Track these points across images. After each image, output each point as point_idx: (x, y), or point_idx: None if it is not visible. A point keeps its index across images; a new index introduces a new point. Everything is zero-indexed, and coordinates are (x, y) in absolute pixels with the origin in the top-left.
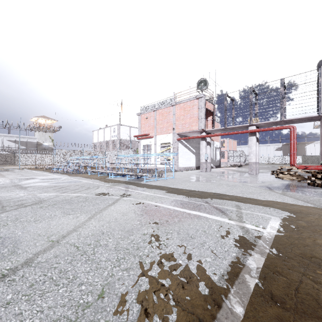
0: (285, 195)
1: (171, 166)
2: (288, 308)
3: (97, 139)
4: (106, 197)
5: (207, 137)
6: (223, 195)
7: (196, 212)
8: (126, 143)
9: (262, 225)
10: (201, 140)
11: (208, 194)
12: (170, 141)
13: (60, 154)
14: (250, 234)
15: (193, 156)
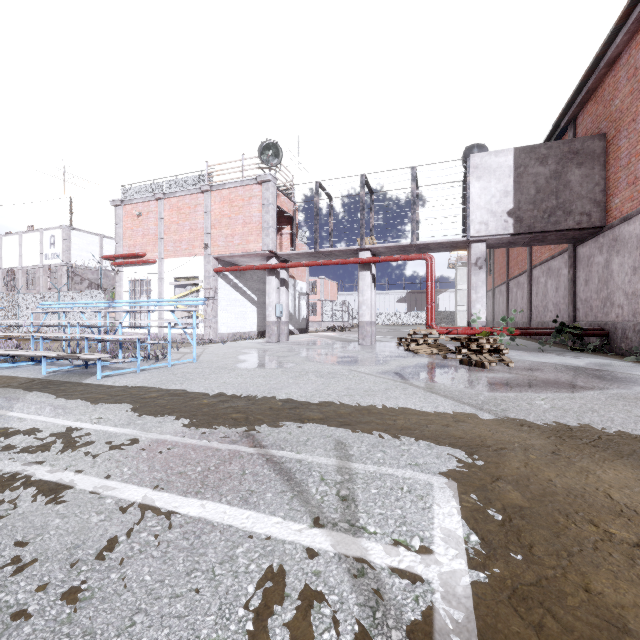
0: (434, 392)
1: (200, 332)
2: None
3: None
4: None
5: (281, 269)
6: (306, 406)
7: (204, 501)
8: (88, 276)
9: (418, 532)
10: (268, 275)
11: (268, 406)
12: (198, 273)
13: None
14: (391, 619)
15: (252, 310)
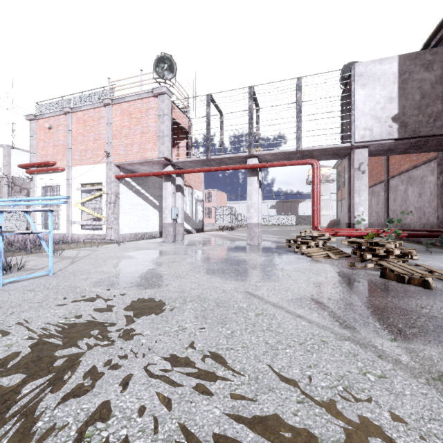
0: None
1: (103, 233)
2: None
3: None
4: None
5: (177, 177)
6: None
7: None
8: (26, 186)
9: None
10: (165, 181)
11: None
12: (101, 179)
13: None
14: None
15: (154, 213)
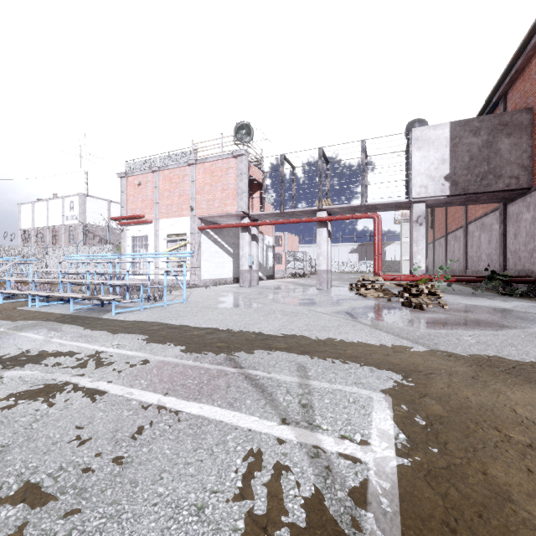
0: (378, 329)
1: (187, 278)
2: None
3: (30, 222)
4: None
5: (252, 227)
6: (274, 338)
7: (202, 404)
8: (99, 233)
9: (359, 430)
10: (242, 231)
11: (244, 338)
12: (185, 230)
13: None
14: (337, 484)
15: (229, 260)
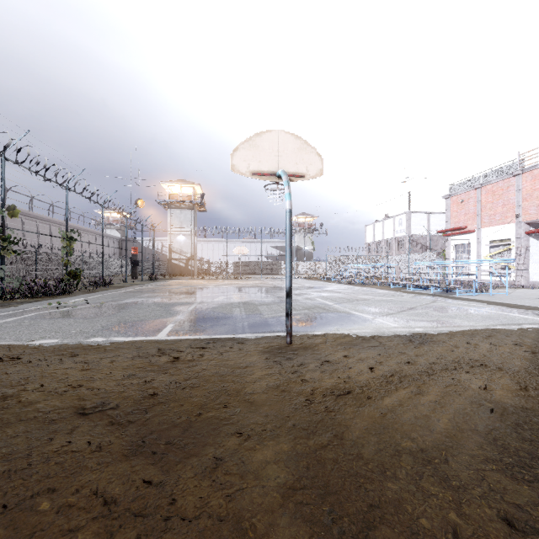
0: None
1: (511, 279)
2: (525, 330)
3: (372, 238)
4: (417, 301)
5: None
6: None
7: (509, 313)
8: (420, 241)
9: None
10: None
11: None
12: (509, 236)
13: (331, 262)
14: None
15: None
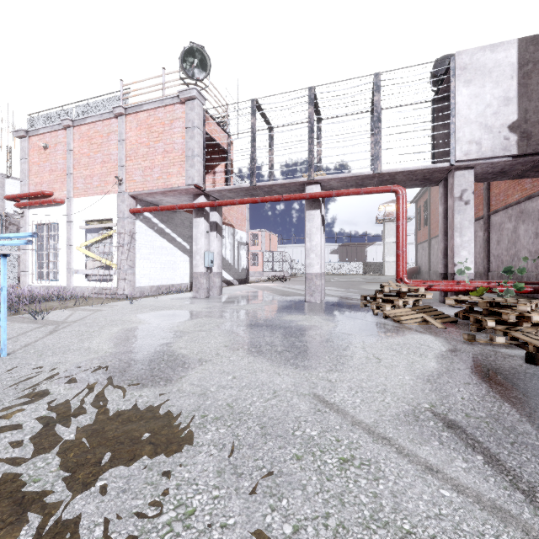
0: None
1: (113, 285)
2: None
3: None
4: None
5: (212, 211)
6: None
7: None
8: None
9: None
10: (195, 216)
11: None
12: (111, 214)
13: None
14: None
15: (184, 259)
